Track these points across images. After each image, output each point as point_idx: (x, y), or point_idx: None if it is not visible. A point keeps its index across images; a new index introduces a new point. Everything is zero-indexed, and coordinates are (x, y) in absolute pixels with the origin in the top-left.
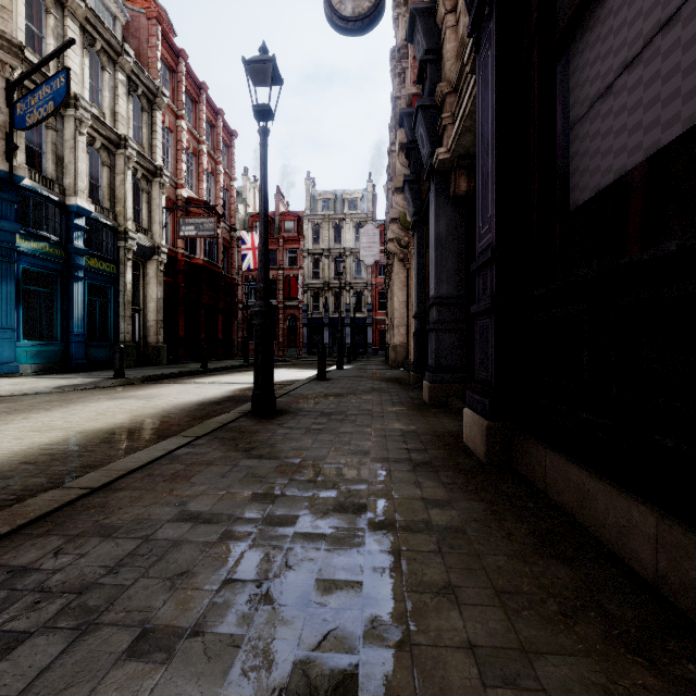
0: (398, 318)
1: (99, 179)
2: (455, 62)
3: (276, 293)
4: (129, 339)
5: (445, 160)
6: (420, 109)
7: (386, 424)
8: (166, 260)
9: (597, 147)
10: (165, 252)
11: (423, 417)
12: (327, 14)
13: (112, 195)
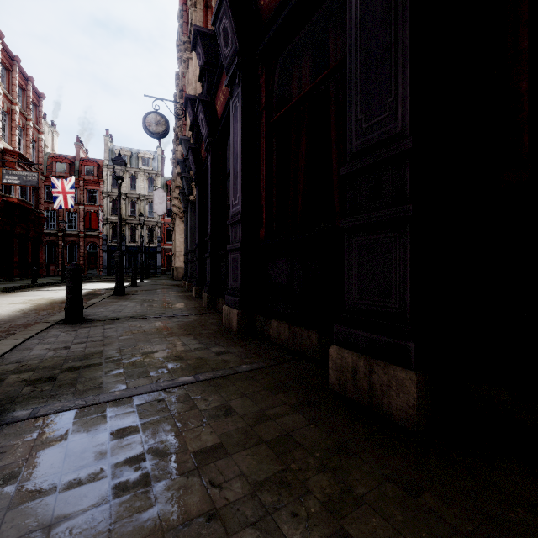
0: (179, 251)
1: None
2: None
3: (77, 224)
4: None
5: (193, 200)
6: (184, 177)
7: (170, 294)
8: None
9: None
10: None
11: (183, 293)
12: (144, 129)
13: None
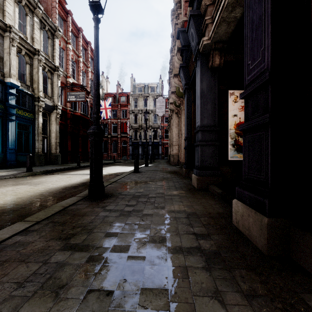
0: (174, 141)
1: (24, 70)
2: None
3: (117, 130)
4: (41, 151)
5: (207, 45)
6: (191, 16)
7: (174, 206)
8: (61, 113)
9: None
10: (60, 109)
11: (196, 199)
12: None
13: (31, 79)
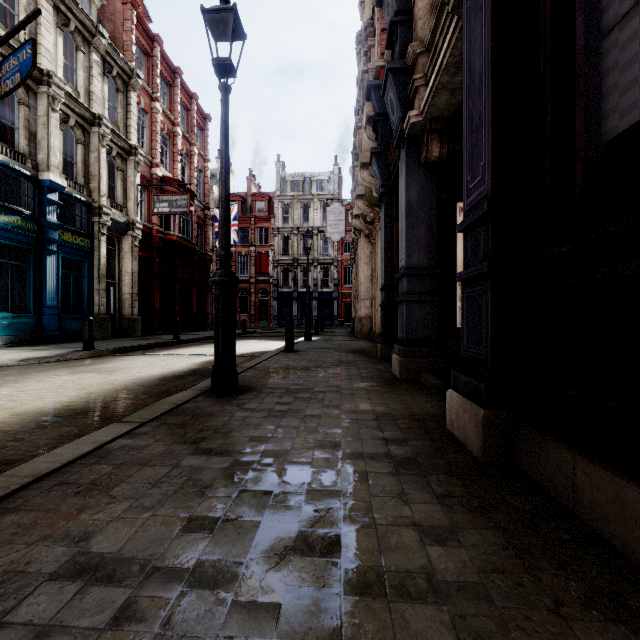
0: (363, 291)
1: (73, 156)
2: (428, 17)
3: (248, 268)
4: (104, 312)
5: (417, 124)
6: (390, 72)
7: (357, 404)
8: (141, 236)
9: None
10: (140, 228)
11: (396, 394)
12: None
13: (87, 171)
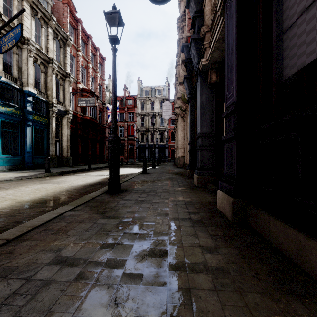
0: (180, 144)
1: (39, 79)
2: (210, 15)
3: (124, 133)
4: (54, 154)
5: (205, 65)
6: (192, 40)
7: (176, 197)
8: (72, 117)
9: (303, 40)
10: (71, 113)
11: (195, 193)
12: None
13: (46, 86)
